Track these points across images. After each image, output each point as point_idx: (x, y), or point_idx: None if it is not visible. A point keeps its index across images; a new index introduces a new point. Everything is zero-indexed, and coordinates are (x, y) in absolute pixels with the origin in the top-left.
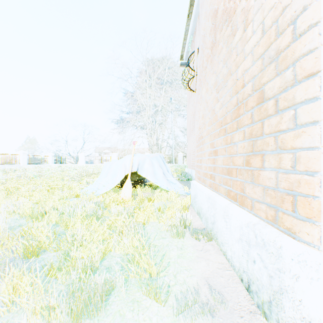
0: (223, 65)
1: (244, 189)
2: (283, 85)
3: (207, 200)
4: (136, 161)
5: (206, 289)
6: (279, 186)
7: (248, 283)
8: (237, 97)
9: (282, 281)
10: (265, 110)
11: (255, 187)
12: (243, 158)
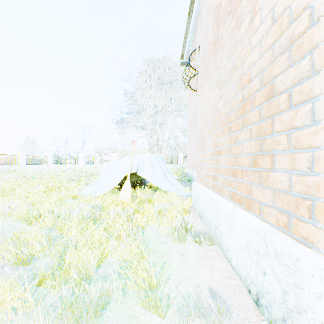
0: (226, 60)
1: (250, 192)
2: (297, 76)
3: (209, 202)
4: (135, 162)
5: (211, 302)
6: (292, 190)
7: (257, 296)
8: (243, 93)
9: (299, 298)
10: (276, 106)
11: (264, 190)
12: (249, 159)
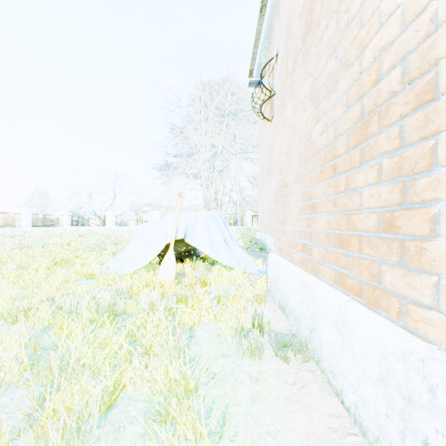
0: (327, 57)
1: (377, 276)
2: None
3: (298, 288)
4: (182, 223)
5: None
6: None
7: None
8: (362, 105)
9: None
10: (442, 115)
11: (411, 275)
12: (376, 217)
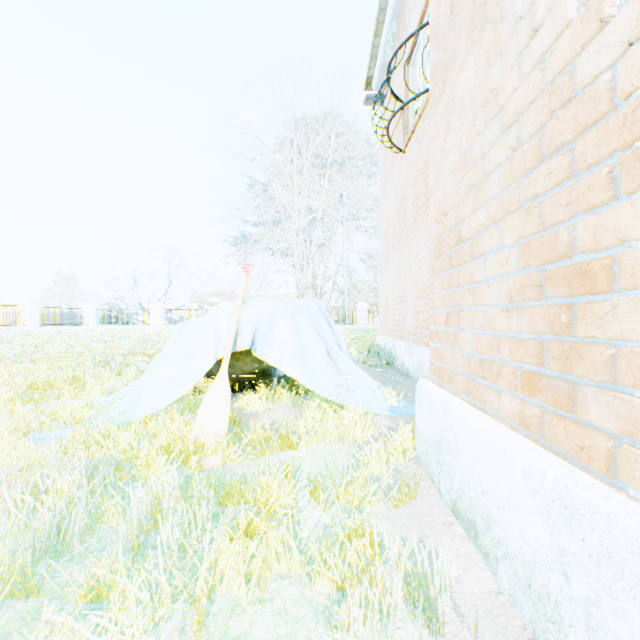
0: None
1: None
2: None
3: (545, 509)
4: (248, 320)
5: None
6: None
7: None
8: None
9: None
10: None
11: None
12: None
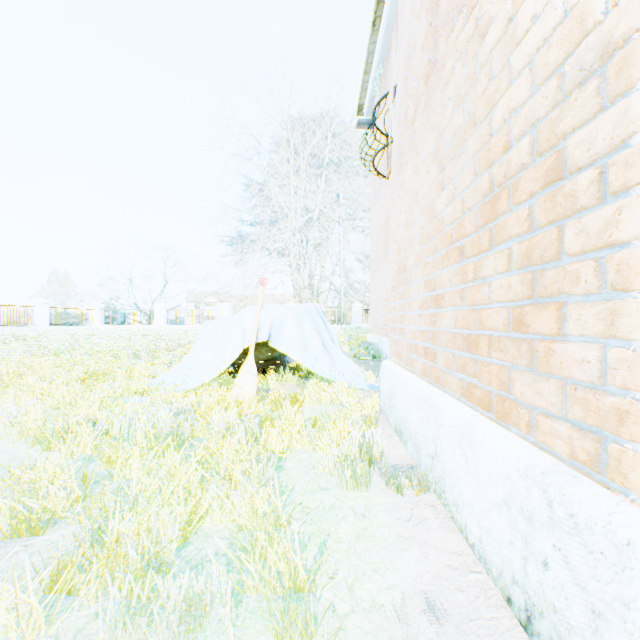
0: (454, 108)
1: (508, 384)
2: (622, 129)
3: (418, 404)
4: (265, 320)
5: (426, 627)
6: (609, 382)
7: (527, 613)
8: (491, 175)
9: (635, 634)
10: (568, 198)
11: (540, 381)
12: (506, 313)
